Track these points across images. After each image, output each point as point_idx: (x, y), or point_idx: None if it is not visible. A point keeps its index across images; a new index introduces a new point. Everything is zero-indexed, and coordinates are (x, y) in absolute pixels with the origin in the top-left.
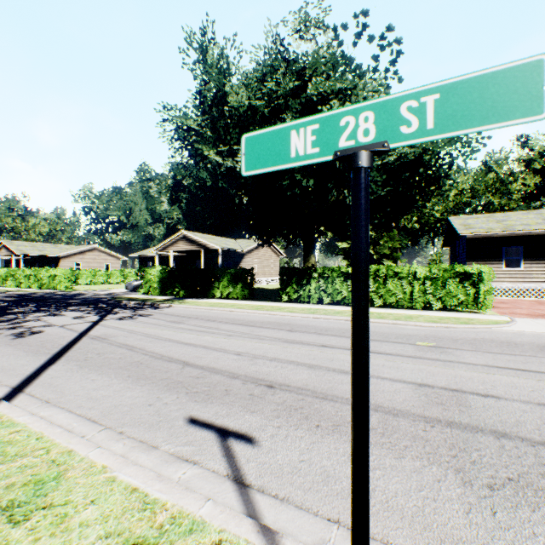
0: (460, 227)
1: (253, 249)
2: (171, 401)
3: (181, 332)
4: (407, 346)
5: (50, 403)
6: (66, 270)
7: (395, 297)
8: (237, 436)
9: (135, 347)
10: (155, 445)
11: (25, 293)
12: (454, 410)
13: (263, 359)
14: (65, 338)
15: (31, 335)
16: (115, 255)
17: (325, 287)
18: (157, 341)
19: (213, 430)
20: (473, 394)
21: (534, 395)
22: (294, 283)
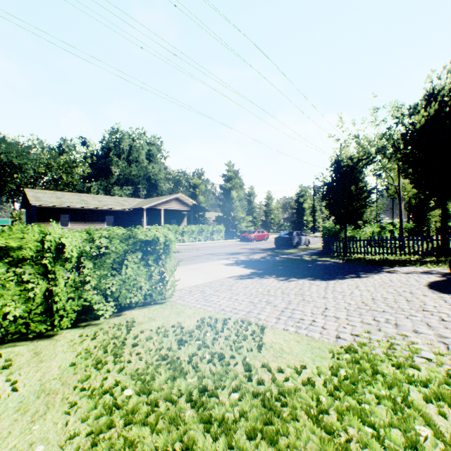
0: (33, 199)
1: None
2: None
3: None
4: None
5: None
6: None
7: None
8: None
9: None
10: None
11: None
12: None
13: None
14: None
15: None
16: None
17: None
18: None
19: None
20: None
21: None
22: None
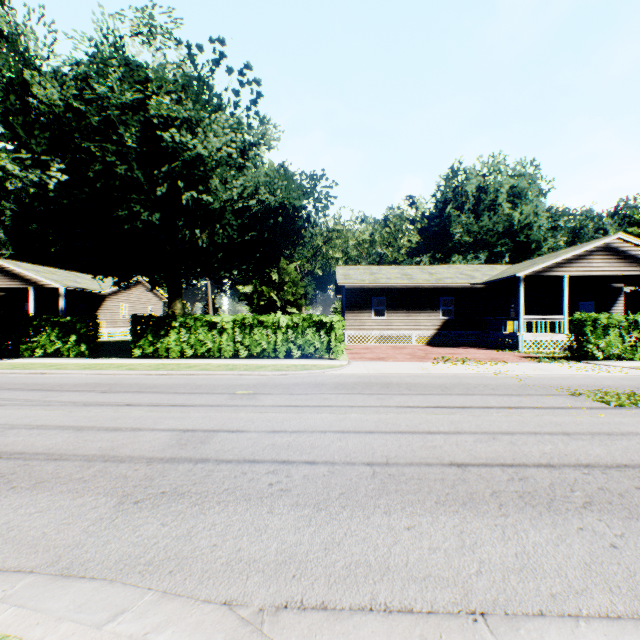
0: (341, 277)
1: (121, 290)
2: None
3: None
4: (224, 395)
5: None
6: None
7: (261, 347)
8: None
9: None
10: None
11: None
12: (189, 448)
13: (22, 429)
14: None
15: None
16: None
17: (188, 338)
18: None
19: None
20: (226, 432)
21: (277, 425)
22: (150, 335)
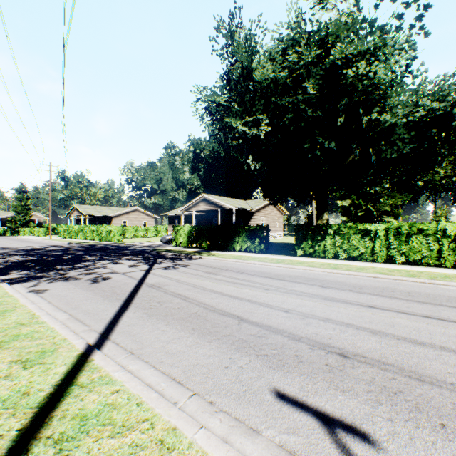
0: None
1: (260, 209)
2: (245, 365)
3: (221, 283)
4: None
5: (134, 354)
6: (118, 226)
7: (420, 254)
8: (344, 428)
9: (187, 297)
10: (254, 428)
11: (91, 244)
12: None
13: (315, 319)
14: (128, 285)
15: (102, 281)
16: (150, 214)
17: (341, 243)
18: (204, 292)
19: (310, 413)
20: None
21: None
22: (309, 239)
